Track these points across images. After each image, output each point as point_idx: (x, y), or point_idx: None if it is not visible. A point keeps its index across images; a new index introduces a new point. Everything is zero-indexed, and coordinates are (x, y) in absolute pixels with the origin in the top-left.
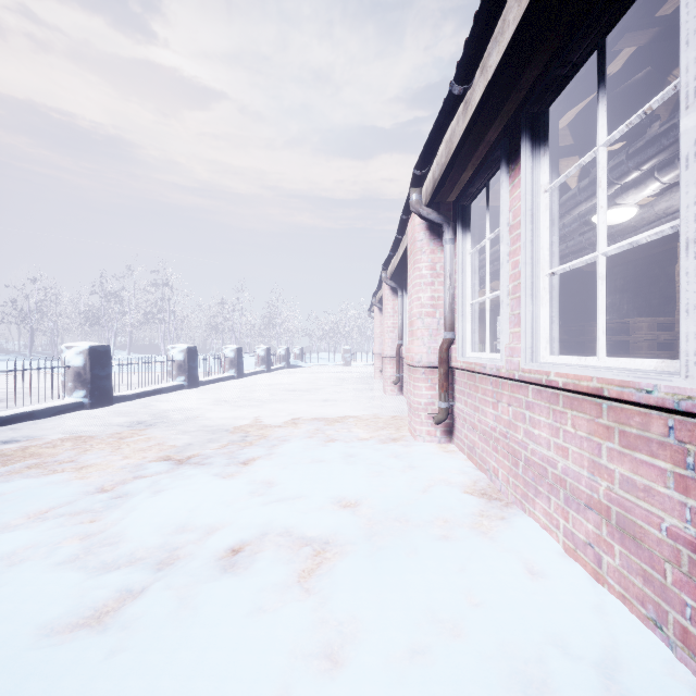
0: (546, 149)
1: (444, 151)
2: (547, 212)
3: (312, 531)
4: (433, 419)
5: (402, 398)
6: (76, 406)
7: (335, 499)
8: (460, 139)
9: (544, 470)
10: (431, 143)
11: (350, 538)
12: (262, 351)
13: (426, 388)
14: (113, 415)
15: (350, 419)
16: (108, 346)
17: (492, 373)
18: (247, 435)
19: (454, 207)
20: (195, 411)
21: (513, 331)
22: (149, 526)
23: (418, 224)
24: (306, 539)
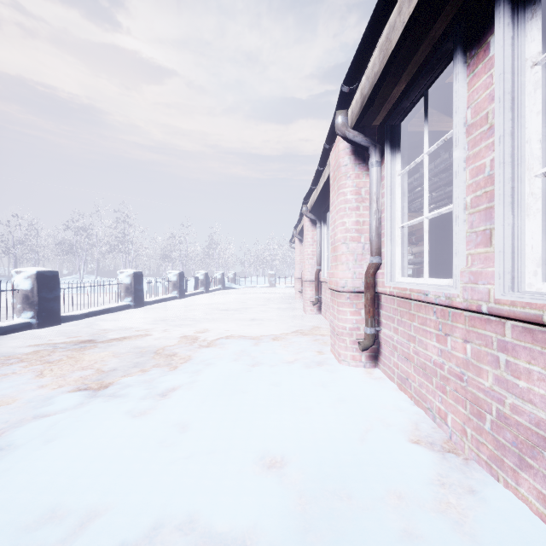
0: (536, 8)
1: (377, 58)
2: (538, 92)
3: (224, 522)
4: (358, 344)
5: (321, 317)
6: (23, 326)
7: (257, 455)
8: (403, 29)
9: (541, 440)
10: (365, 45)
11: (276, 540)
12: (201, 276)
13: (351, 313)
14: (56, 335)
15: (275, 339)
16: (56, 271)
17: (438, 302)
18: (174, 358)
19: (379, 130)
20: (133, 331)
21: (474, 252)
22: (4, 513)
23: (342, 149)
24: (213, 541)
